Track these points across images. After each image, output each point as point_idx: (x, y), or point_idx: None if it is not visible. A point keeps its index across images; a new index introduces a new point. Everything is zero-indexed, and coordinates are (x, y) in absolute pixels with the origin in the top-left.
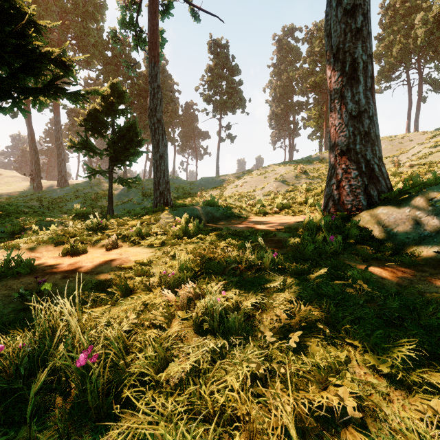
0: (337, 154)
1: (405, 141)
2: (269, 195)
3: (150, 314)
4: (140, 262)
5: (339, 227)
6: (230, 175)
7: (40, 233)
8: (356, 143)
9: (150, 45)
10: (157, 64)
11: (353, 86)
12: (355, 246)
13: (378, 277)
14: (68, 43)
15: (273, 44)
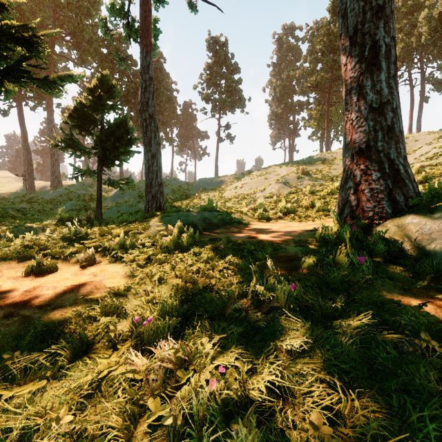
0: (354, 152)
1: (410, 142)
2: (270, 197)
3: (105, 401)
4: (113, 292)
5: (361, 239)
6: (229, 176)
7: (13, 243)
8: (377, 139)
9: (141, 32)
10: (149, 54)
11: (373, 73)
12: (385, 265)
13: (436, 320)
14: (37, 20)
15: (273, 43)
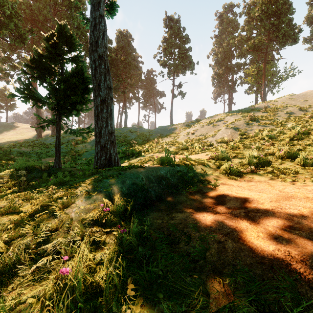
0: None
1: None
2: (223, 142)
3: None
4: None
5: None
6: (182, 124)
7: None
8: None
9: None
10: None
11: None
12: None
13: None
14: None
15: (215, 19)
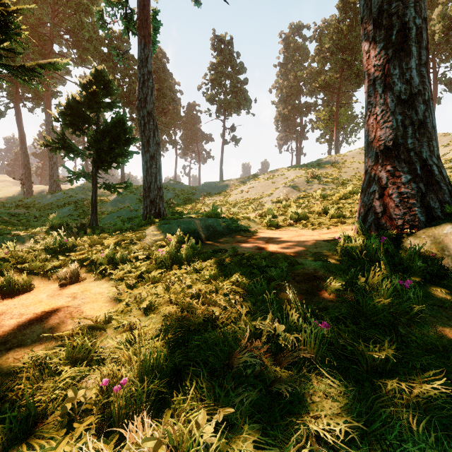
0: (379, 151)
1: None
2: (278, 202)
3: None
4: (88, 325)
5: (392, 253)
6: (235, 180)
7: None
8: (407, 136)
9: (139, 22)
10: (147, 46)
11: (402, 59)
12: (425, 286)
13: None
14: None
15: (279, 42)
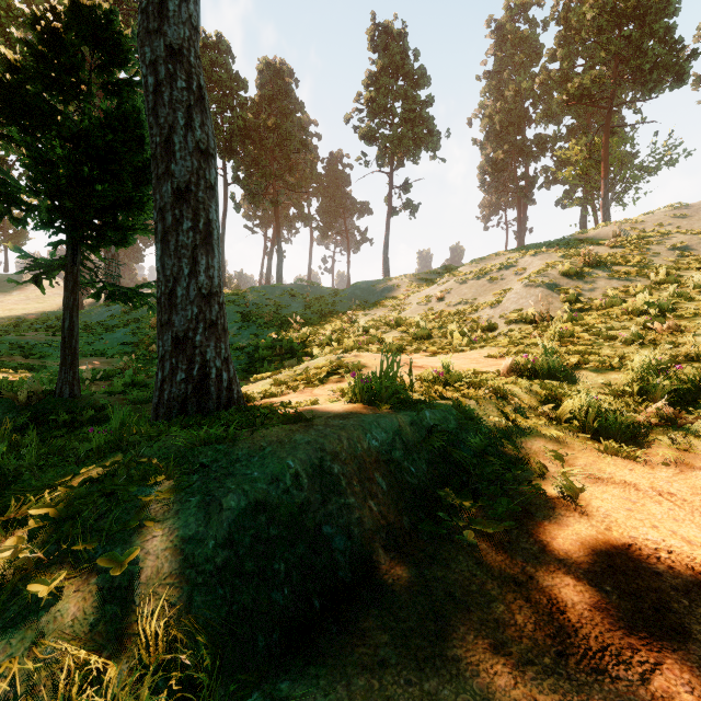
0: None
1: None
2: (523, 321)
3: None
4: None
5: None
6: (411, 277)
7: None
8: None
9: None
10: None
11: None
12: None
13: None
14: None
15: (487, 36)
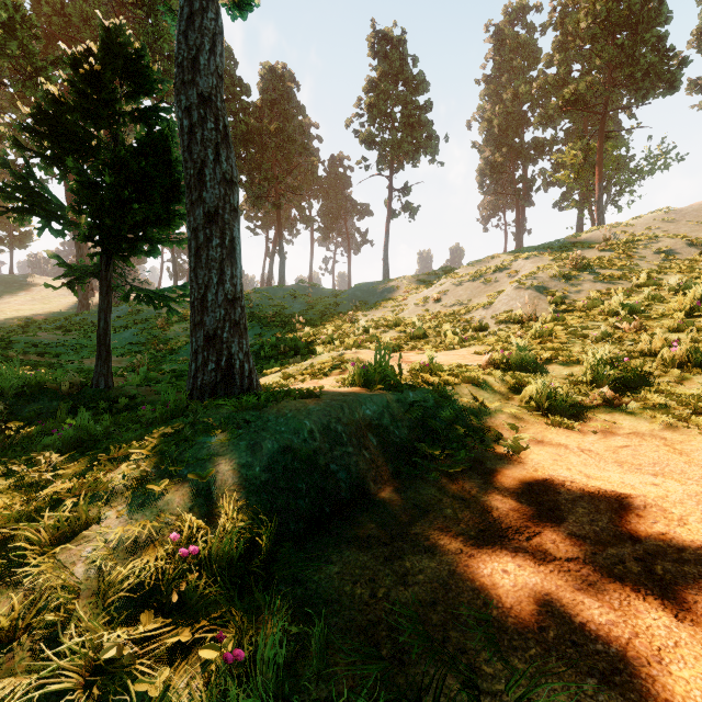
0: None
1: None
2: (511, 322)
3: None
4: None
5: None
6: (410, 278)
7: None
8: None
9: None
10: None
11: None
12: None
13: None
14: None
15: (485, 40)
